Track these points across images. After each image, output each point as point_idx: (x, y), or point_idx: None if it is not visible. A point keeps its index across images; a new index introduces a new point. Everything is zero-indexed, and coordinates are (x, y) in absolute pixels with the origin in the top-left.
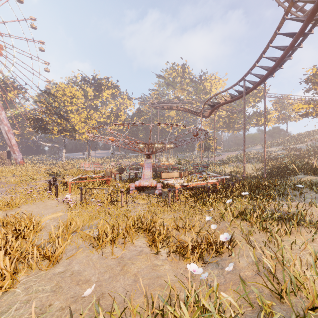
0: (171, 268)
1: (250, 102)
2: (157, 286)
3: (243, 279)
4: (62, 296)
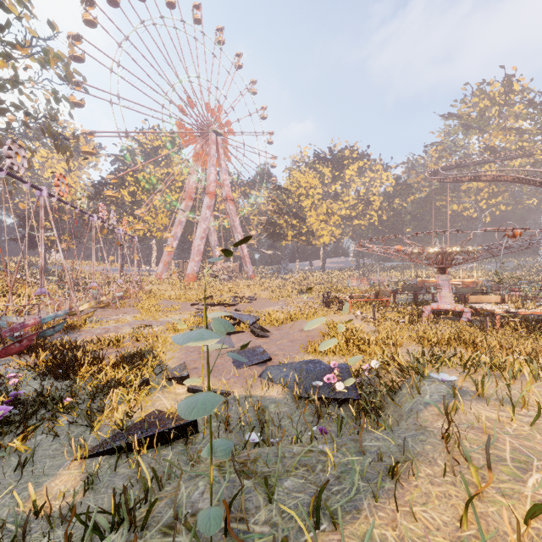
0: None
1: None
2: None
3: None
4: None
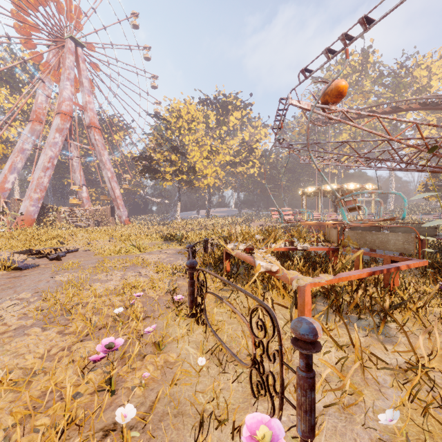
0: None
1: None
2: None
3: None
4: None
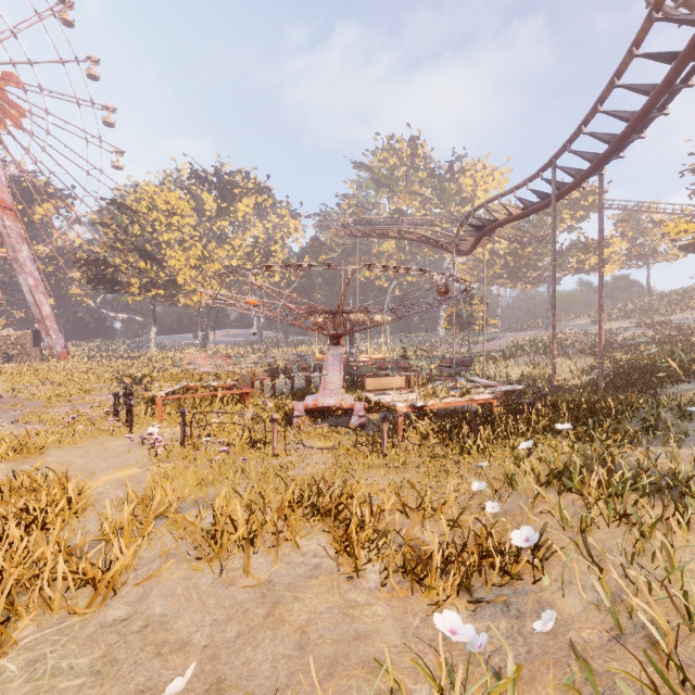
0: (391, 611)
1: (563, 219)
2: (356, 664)
3: (582, 656)
4: (117, 689)
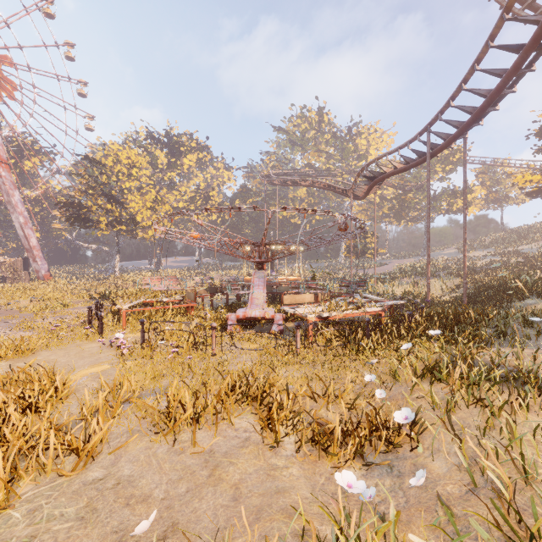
0: (303, 472)
1: (436, 171)
2: (277, 511)
3: (445, 503)
4: (97, 530)
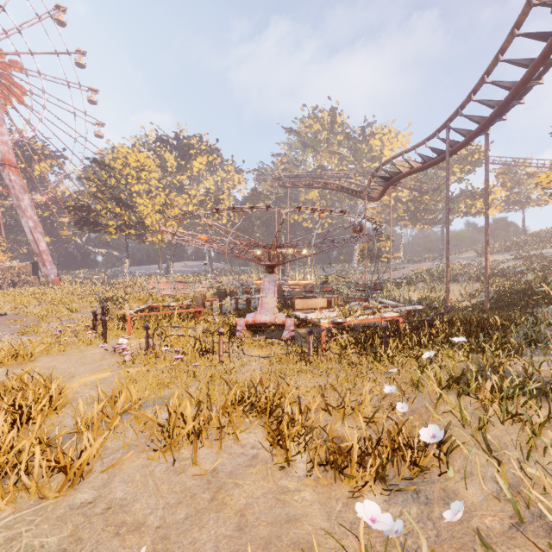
0: (317, 497)
1: (454, 172)
2: (287, 546)
3: (488, 544)
4: None
